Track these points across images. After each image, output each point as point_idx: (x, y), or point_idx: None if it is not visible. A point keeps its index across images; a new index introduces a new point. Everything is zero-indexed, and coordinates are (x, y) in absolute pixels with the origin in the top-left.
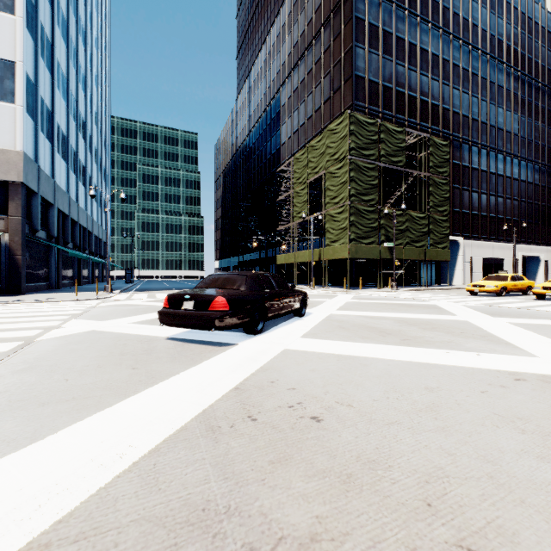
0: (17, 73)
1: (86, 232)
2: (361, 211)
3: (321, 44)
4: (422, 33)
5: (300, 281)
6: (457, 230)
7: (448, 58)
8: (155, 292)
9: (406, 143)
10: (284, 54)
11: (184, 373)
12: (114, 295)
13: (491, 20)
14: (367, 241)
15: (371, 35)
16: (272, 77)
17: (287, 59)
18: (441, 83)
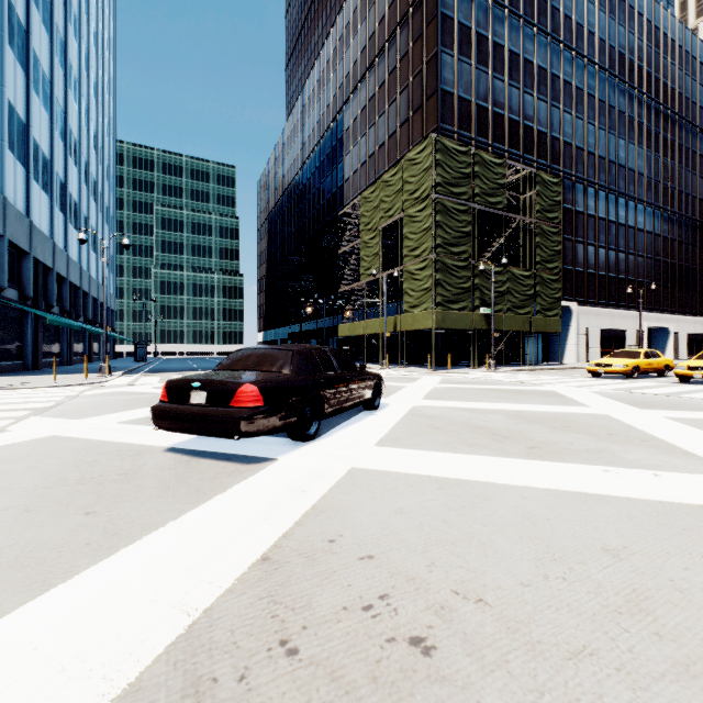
0: None
1: (80, 293)
2: (449, 266)
3: (397, 49)
4: (525, 39)
5: (370, 359)
6: (569, 293)
7: (559, 73)
8: (172, 374)
9: (507, 179)
10: (348, 63)
11: (174, 523)
12: (113, 379)
13: (610, 27)
14: (457, 306)
15: (461, 39)
16: (332, 92)
17: (352, 69)
18: (549, 104)
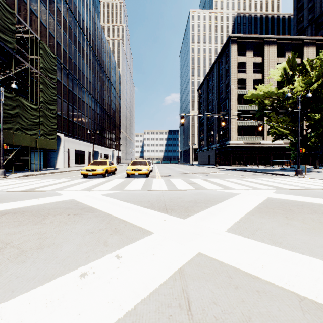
0: None
1: None
2: None
3: None
4: None
5: None
6: (60, 128)
7: None
8: None
9: (17, 30)
10: None
11: None
12: None
13: (79, 2)
14: None
15: None
16: None
17: None
18: (48, 11)
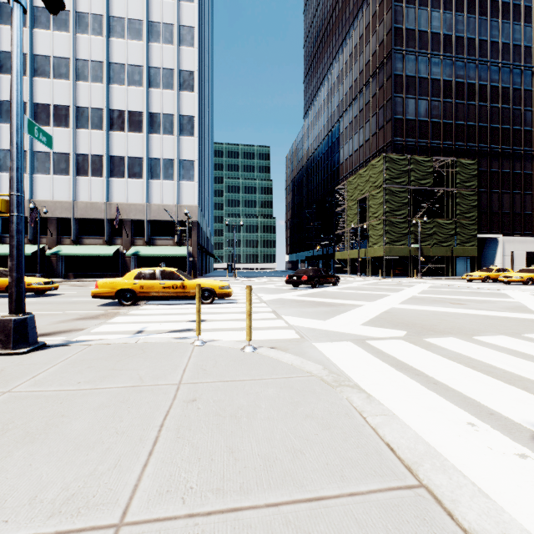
0: (195, 166)
1: (208, 240)
2: (393, 222)
3: (369, 91)
4: (457, 69)
5: (354, 272)
6: (496, 228)
7: (486, 82)
8: (257, 278)
9: (435, 167)
10: (342, 93)
11: (298, 291)
12: (240, 279)
13: None
14: (399, 243)
15: (408, 85)
16: (332, 109)
17: (344, 97)
18: (477, 106)
